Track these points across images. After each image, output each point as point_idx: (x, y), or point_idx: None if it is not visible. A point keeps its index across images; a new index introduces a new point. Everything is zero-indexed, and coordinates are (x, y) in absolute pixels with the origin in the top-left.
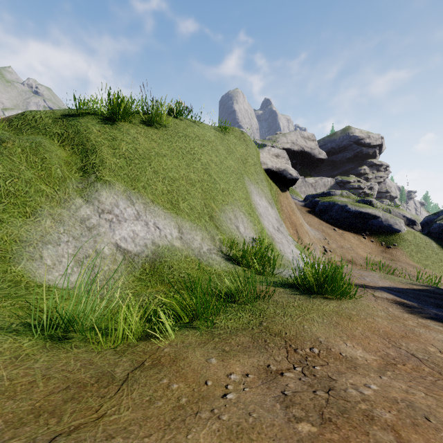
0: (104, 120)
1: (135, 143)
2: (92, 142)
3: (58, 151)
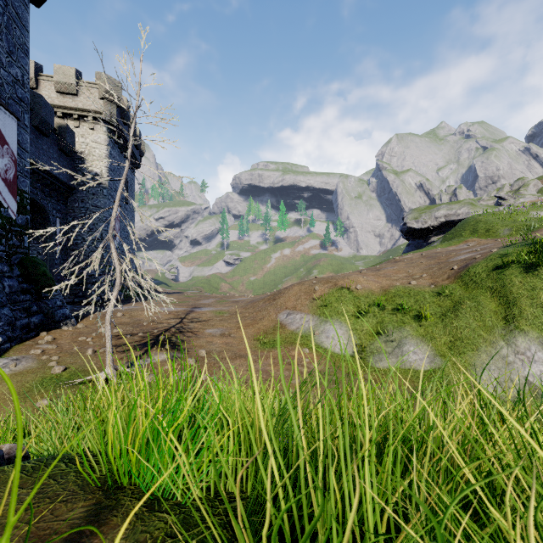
0: (525, 269)
1: None
2: (513, 294)
3: (489, 304)
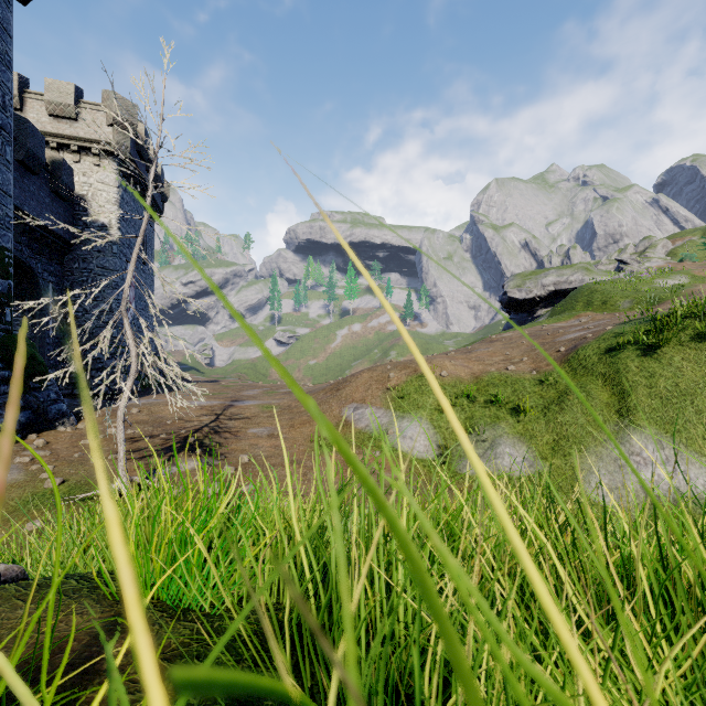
0: (643, 351)
1: (676, 376)
2: (629, 382)
3: (601, 394)
